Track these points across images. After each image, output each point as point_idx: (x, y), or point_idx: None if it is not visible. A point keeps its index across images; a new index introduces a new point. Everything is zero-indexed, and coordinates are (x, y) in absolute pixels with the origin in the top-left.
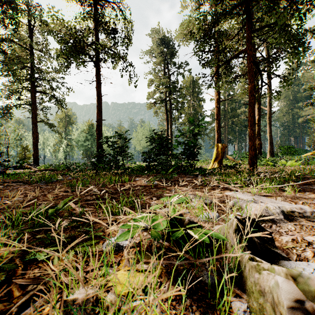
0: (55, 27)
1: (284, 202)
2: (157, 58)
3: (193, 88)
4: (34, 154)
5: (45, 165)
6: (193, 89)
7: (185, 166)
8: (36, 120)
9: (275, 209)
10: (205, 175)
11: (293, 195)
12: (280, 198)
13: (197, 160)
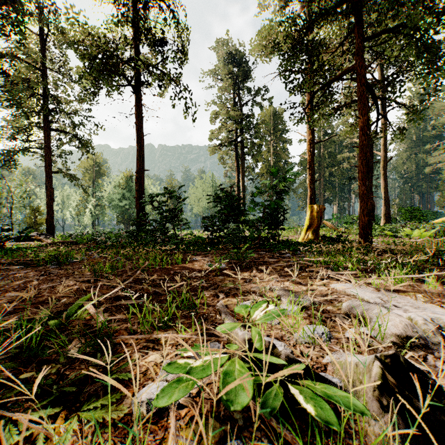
0: (76, 35)
1: (432, 306)
2: (224, 81)
3: (274, 125)
4: (48, 219)
5: (62, 236)
6: (275, 126)
7: (265, 238)
8: (51, 170)
9: (427, 324)
10: (295, 253)
11: (440, 291)
12: (421, 296)
13: (282, 229)
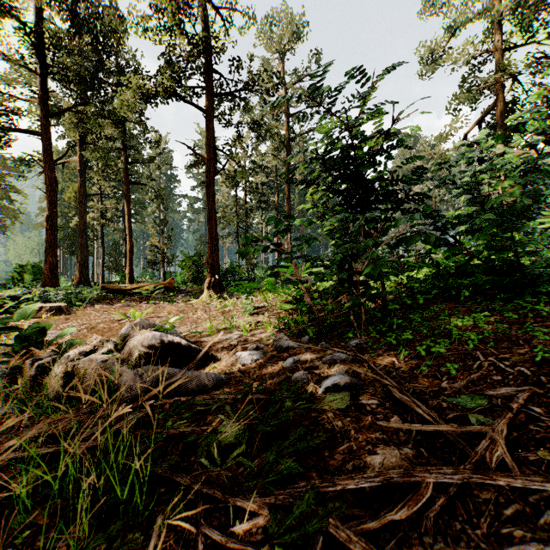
0: None
1: None
2: None
3: None
4: None
5: None
6: None
7: None
8: None
9: None
10: None
11: None
12: None
13: None
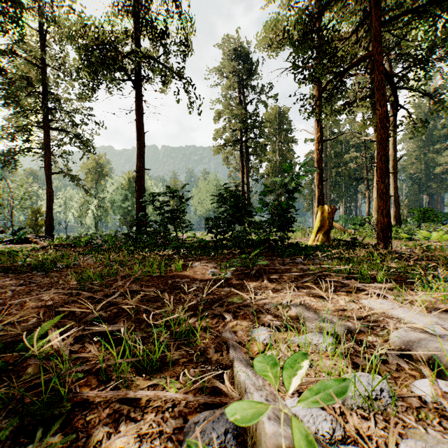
0: (72, 26)
1: None
2: (228, 79)
3: (279, 124)
4: (47, 221)
5: (59, 238)
6: (280, 126)
7: (272, 241)
8: (50, 170)
9: None
10: (307, 257)
11: None
12: None
13: (291, 231)
